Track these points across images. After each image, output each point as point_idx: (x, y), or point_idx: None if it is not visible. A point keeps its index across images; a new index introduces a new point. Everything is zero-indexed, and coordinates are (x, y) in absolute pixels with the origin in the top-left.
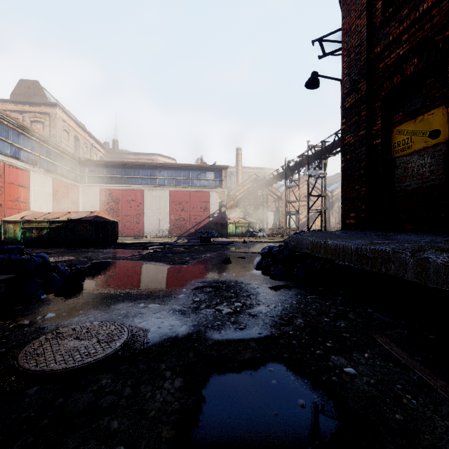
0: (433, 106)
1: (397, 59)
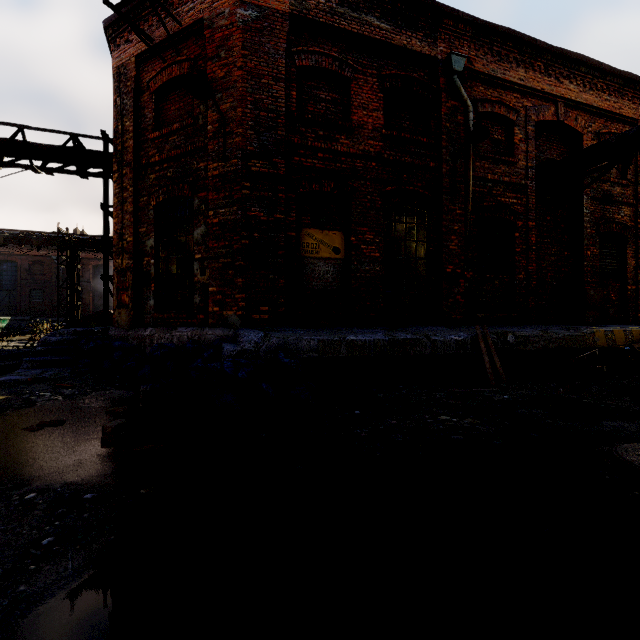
0: (336, 229)
1: (313, 168)
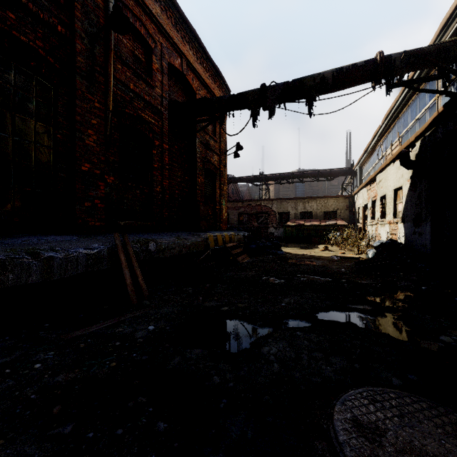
0: None
1: None
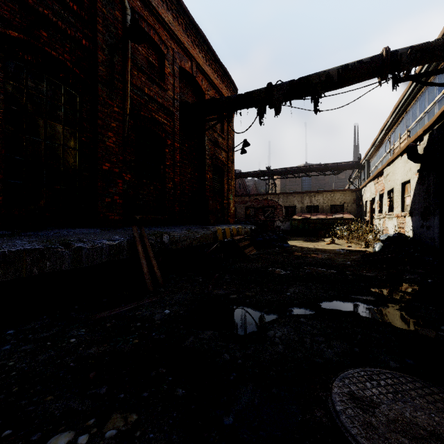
0: None
1: None
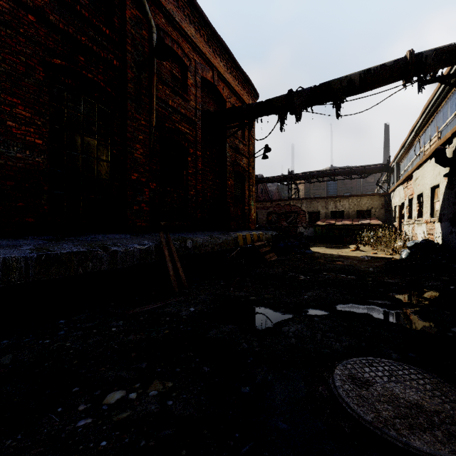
0: None
1: None
